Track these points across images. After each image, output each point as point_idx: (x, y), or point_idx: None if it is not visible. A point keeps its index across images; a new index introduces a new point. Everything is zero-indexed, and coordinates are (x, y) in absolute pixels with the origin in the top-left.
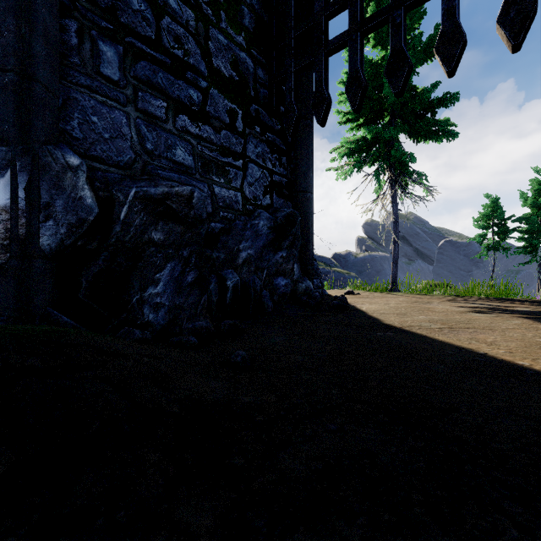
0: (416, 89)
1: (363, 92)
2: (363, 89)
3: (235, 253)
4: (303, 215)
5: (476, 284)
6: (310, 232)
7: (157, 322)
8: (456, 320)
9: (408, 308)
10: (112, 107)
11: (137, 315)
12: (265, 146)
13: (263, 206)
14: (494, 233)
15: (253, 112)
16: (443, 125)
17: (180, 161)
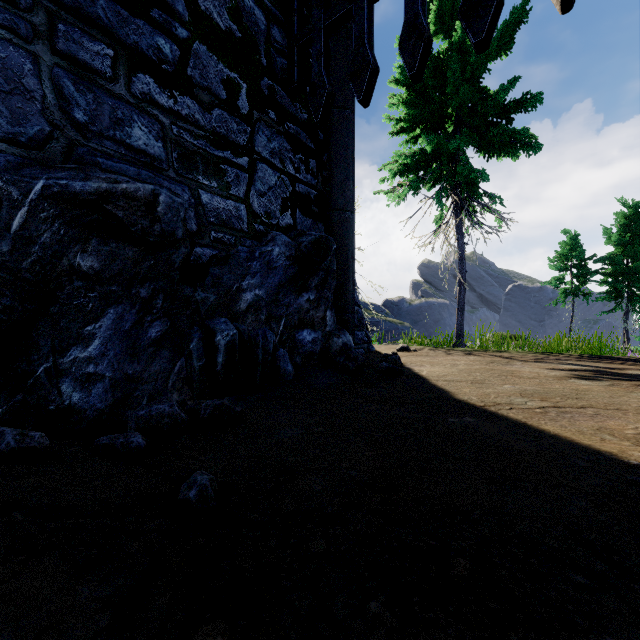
0: (487, 91)
1: (426, 48)
2: (426, 42)
3: (234, 293)
4: (340, 243)
5: (563, 337)
6: (350, 266)
7: (89, 405)
8: (558, 393)
9: (485, 373)
10: (1, 40)
11: (48, 396)
12: (284, 141)
13: (281, 227)
14: (572, 276)
15: (265, 89)
16: (523, 133)
17: (140, 147)
